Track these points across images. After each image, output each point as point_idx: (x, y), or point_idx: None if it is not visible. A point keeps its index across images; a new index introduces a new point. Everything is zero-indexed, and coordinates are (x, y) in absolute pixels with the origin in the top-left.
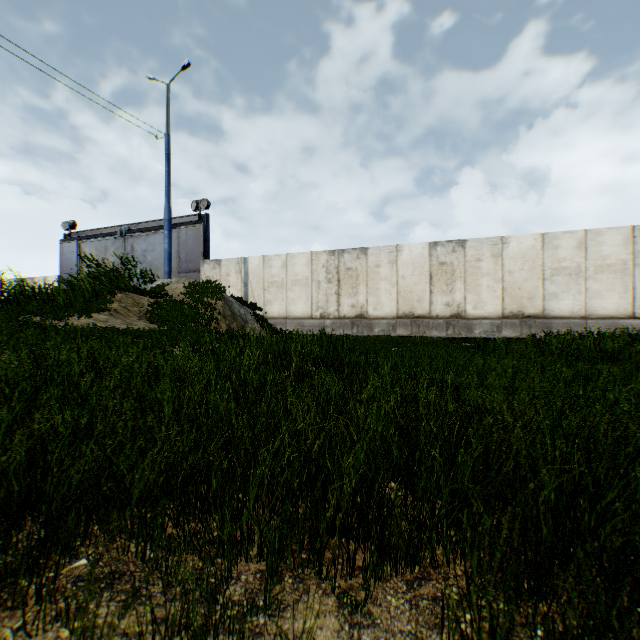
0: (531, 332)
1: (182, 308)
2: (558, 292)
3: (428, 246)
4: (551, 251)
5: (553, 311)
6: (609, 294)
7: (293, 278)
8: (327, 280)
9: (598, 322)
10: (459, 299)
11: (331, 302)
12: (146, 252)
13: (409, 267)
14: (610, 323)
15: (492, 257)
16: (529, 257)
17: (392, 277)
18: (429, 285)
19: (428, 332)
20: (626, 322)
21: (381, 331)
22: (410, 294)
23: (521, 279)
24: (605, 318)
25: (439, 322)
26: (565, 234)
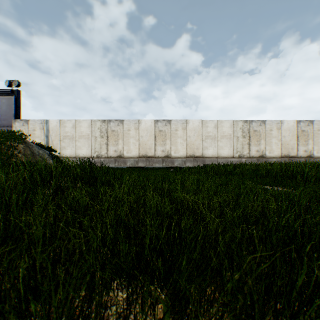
0: (198, 164)
1: None
2: (208, 146)
3: (154, 122)
4: (205, 128)
5: (206, 154)
6: (226, 148)
7: (80, 134)
8: (101, 136)
9: (222, 159)
10: (168, 148)
11: (103, 148)
12: None
13: (145, 131)
14: (226, 160)
15: (182, 129)
16: (197, 130)
17: (136, 136)
18: (154, 141)
19: (154, 164)
20: (231, 159)
21: (131, 164)
22: (145, 145)
23: (194, 140)
24: (224, 158)
25: (159, 159)
26: (210, 121)
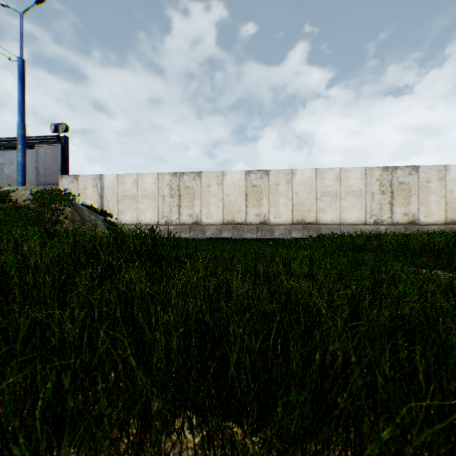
0: (309, 234)
1: (26, 212)
2: (325, 207)
3: (244, 173)
4: (321, 180)
5: (322, 220)
6: (353, 209)
7: (143, 193)
8: (170, 195)
9: (347, 227)
10: (265, 211)
11: (173, 212)
12: (4, 165)
13: (231, 187)
14: (354, 228)
15: (286, 183)
16: (308, 184)
17: (219, 194)
18: (245, 201)
19: (244, 234)
20: (362, 227)
21: (211, 234)
22: (232, 207)
23: (304, 198)
24: (351, 225)
25: (252, 227)
26: (329, 170)
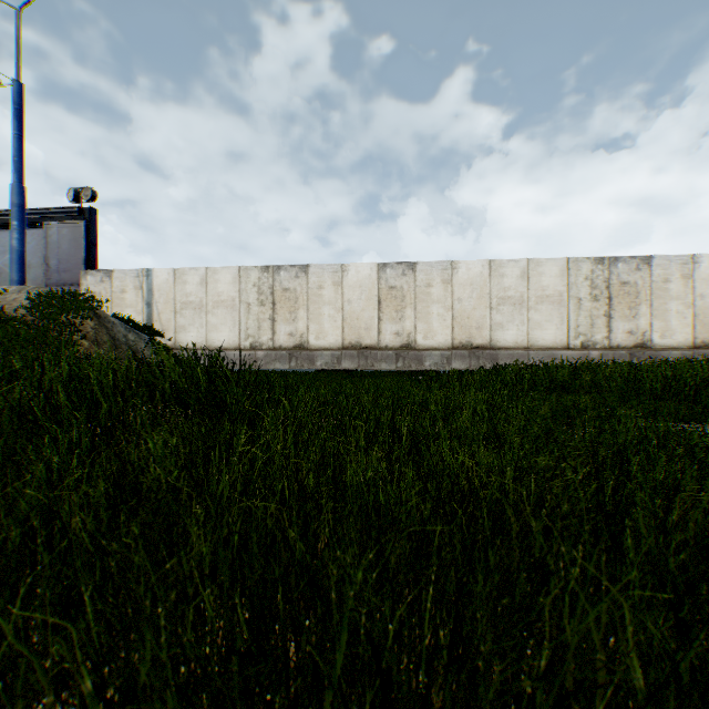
0: (480, 364)
1: (18, 328)
2: (504, 322)
3: (377, 267)
4: (498, 279)
5: (500, 342)
6: (549, 325)
7: (215, 298)
8: (259, 302)
9: (539, 353)
10: (409, 328)
11: (264, 329)
12: None
13: (356, 290)
14: (550, 354)
15: (443, 283)
16: (478, 284)
17: (337, 301)
18: (378, 311)
19: (377, 365)
20: (563, 353)
21: (324, 364)
22: (357, 321)
23: (470, 307)
24: (545, 349)
25: (388, 353)
26: (511, 262)
